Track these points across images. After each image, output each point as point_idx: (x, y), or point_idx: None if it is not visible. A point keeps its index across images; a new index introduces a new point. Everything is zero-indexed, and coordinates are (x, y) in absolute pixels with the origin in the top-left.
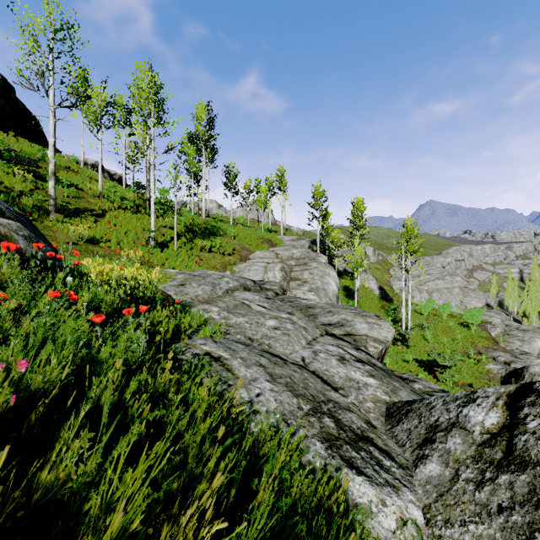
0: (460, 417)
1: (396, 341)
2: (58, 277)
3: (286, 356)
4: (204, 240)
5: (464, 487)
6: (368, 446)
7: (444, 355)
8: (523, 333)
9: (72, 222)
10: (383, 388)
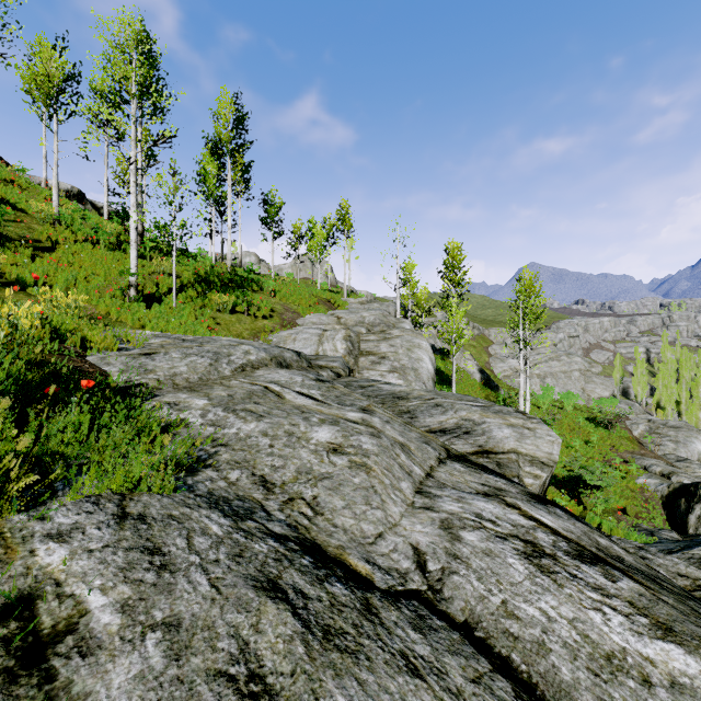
0: None
1: None
2: None
3: (366, 555)
4: (225, 294)
5: None
6: None
7: (591, 469)
8: (675, 431)
9: None
10: None
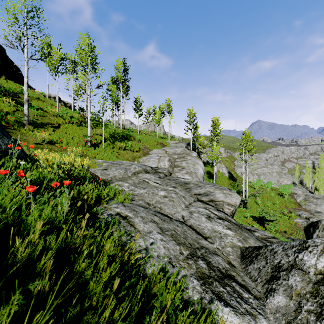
0: (297, 260)
1: (239, 204)
2: (13, 161)
3: (171, 215)
4: (121, 142)
5: (307, 317)
6: (231, 282)
7: (269, 213)
8: (316, 200)
9: (38, 131)
10: (237, 237)
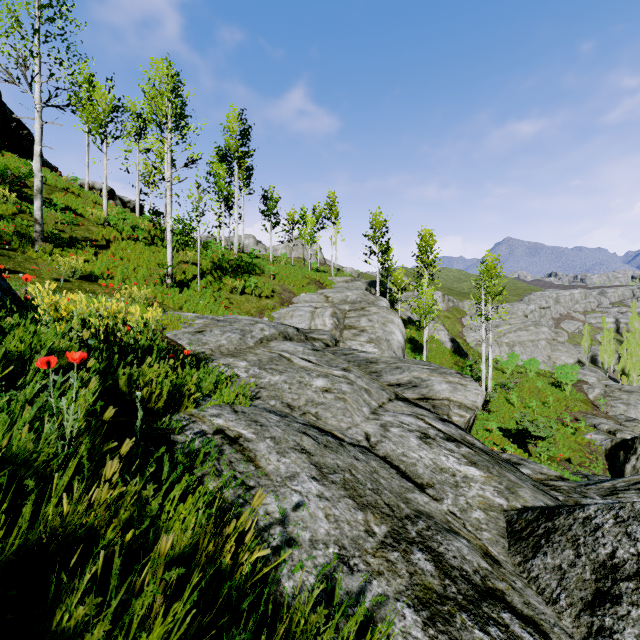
0: None
1: None
2: None
3: (342, 433)
4: (236, 279)
5: None
6: (499, 612)
7: (537, 423)
8: (628, 395)
9: (64, 254)
10: (494, 484)
